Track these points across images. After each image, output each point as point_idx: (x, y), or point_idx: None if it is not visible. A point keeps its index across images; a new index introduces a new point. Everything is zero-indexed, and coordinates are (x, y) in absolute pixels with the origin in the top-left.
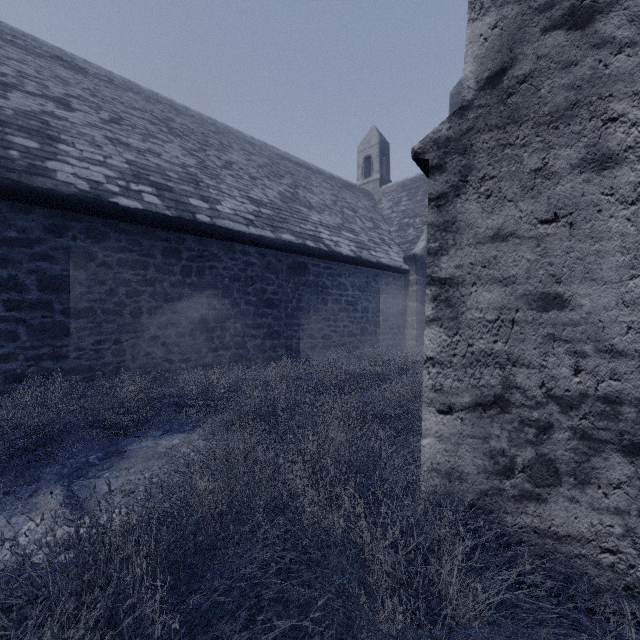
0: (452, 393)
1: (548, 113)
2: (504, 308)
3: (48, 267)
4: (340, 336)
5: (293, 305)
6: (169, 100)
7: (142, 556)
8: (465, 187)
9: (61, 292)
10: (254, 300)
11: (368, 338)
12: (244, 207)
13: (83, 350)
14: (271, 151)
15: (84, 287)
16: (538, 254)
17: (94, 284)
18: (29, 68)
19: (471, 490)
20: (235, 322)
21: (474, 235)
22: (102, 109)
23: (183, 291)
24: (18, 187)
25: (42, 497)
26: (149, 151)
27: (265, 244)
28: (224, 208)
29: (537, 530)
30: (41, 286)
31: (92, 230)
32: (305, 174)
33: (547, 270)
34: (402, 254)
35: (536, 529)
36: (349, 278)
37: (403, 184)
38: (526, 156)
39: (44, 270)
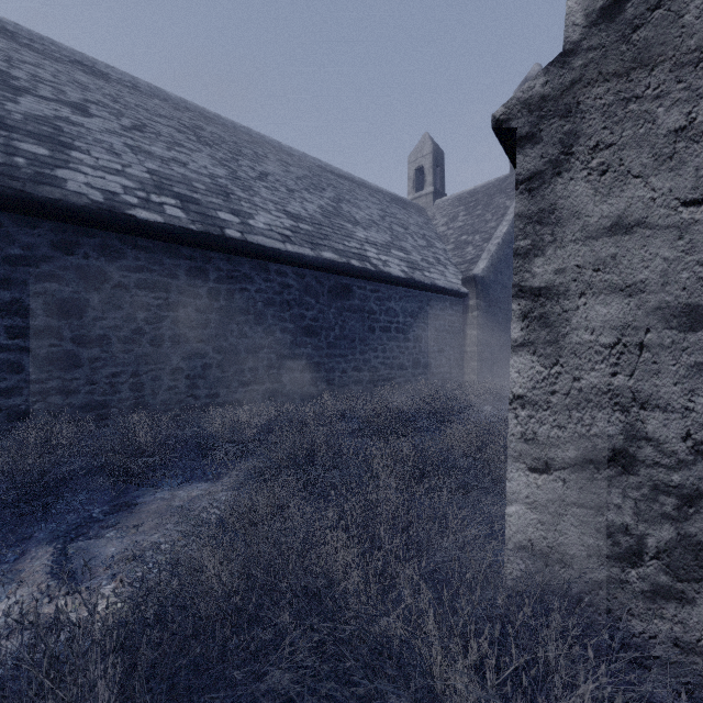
0: (550, 444)
1: (696, 48)
2: (627, 327)
3: (56, 289)
4: (389, 369)
5: (336, 333)
6: (199, 107)
7: (123, 669)
8: (569, 161)
9: (71, 317)
10: (291, 327)
11: (421, 371)
12: (280, 222)
13: (96, 384)
14: (311, 162)
15: (97, 312)
16: (680, 249)
17: (109, 308)
18: (45, 72)
19: (578, 579)
20: (269, 352)
21: (582, 227)
22: (124, 115)
23: (210, 317)
24: (22, 197)
25: (28, 563)
26: (174, 160)
27: (303, 263)
28: (257, 223)
29: (679, 642)
30: (49, 310)
31: (106, 247)
32: (349, 187)
33: (695, 272)
34: (460, 275)
35: (677, 641)
36: (399, 302)
37: (460, 197)
38: (661, 112)
39: (52, 292)
